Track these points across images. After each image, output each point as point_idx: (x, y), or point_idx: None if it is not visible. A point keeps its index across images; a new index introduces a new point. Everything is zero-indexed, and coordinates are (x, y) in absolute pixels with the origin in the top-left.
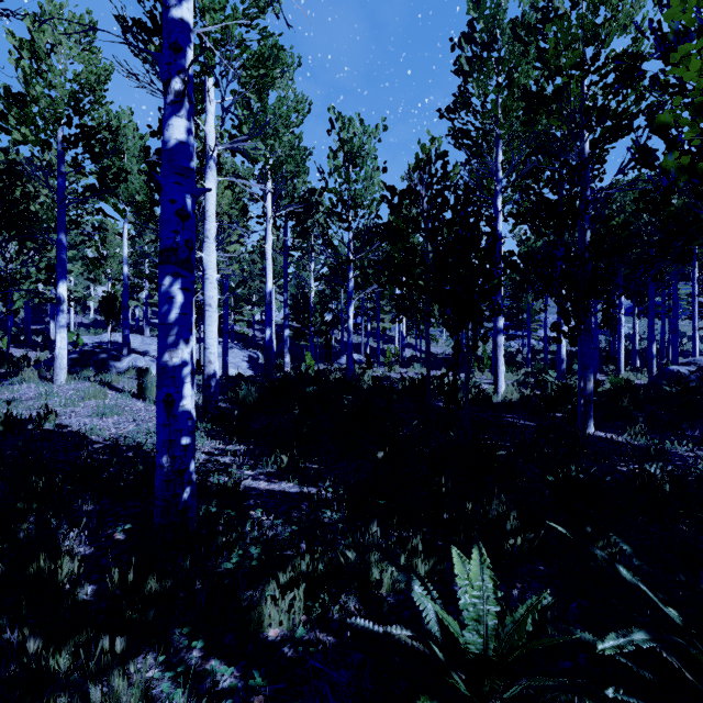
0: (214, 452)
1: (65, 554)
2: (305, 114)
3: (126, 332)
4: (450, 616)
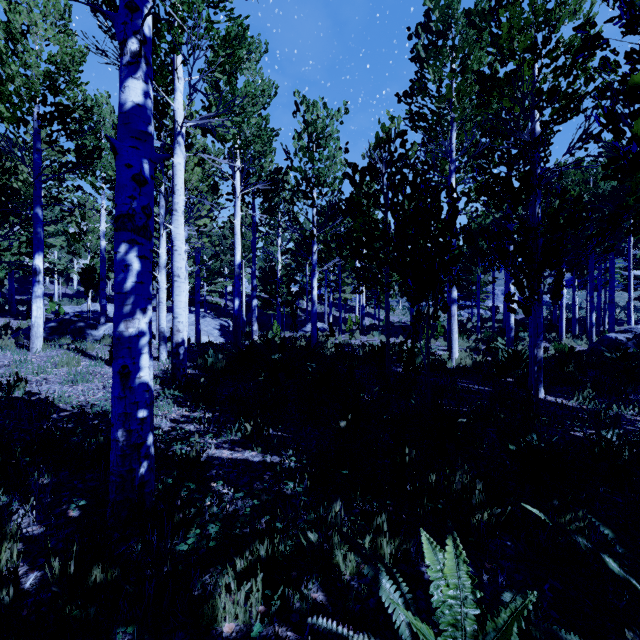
0: (180, 419)
1: (3, 541)
2: (272, 97)
3: (104, 302)
4: (424, 623)
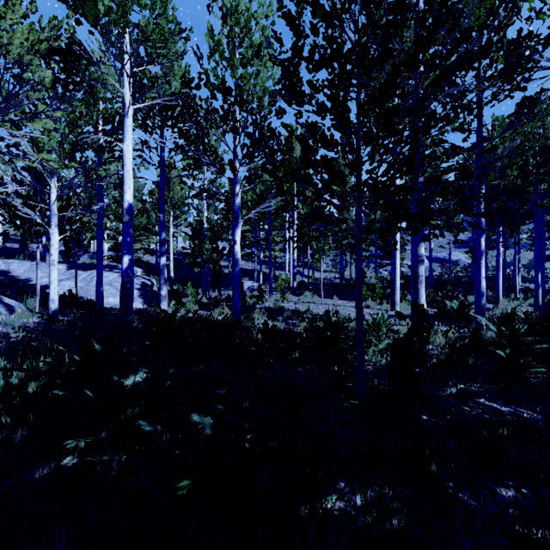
0: None
1: None
2: None
3: None
4: None
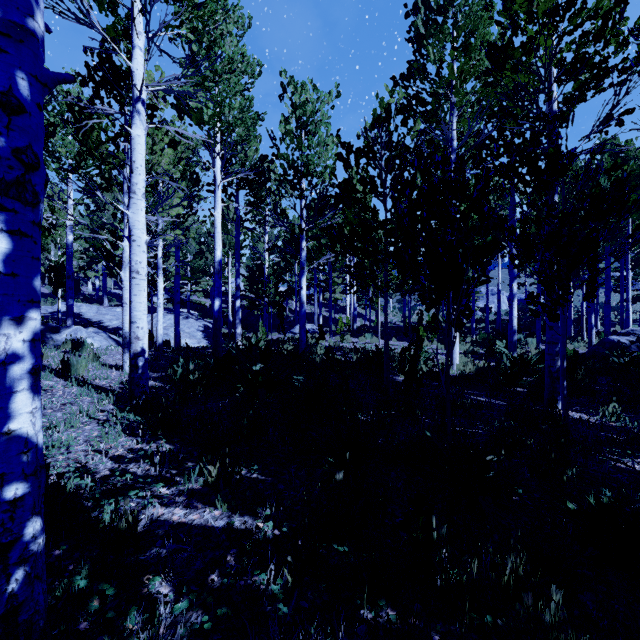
0: (127, 456)
1: None
2: (256, 77)
3: (71, 302)
4: None
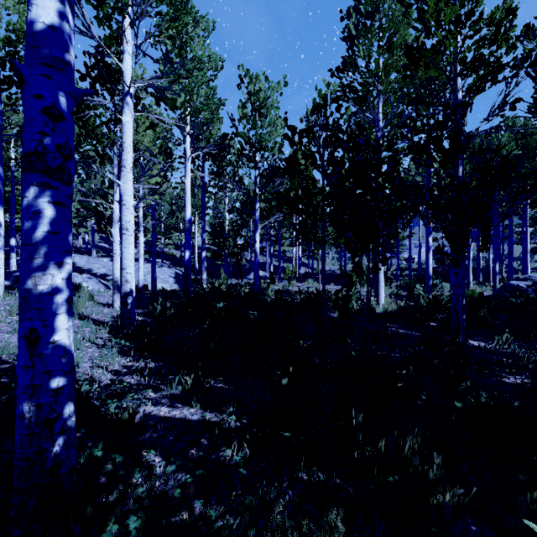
0: (122, 370)
1: None
2: (219, 70)
3: None
4: None
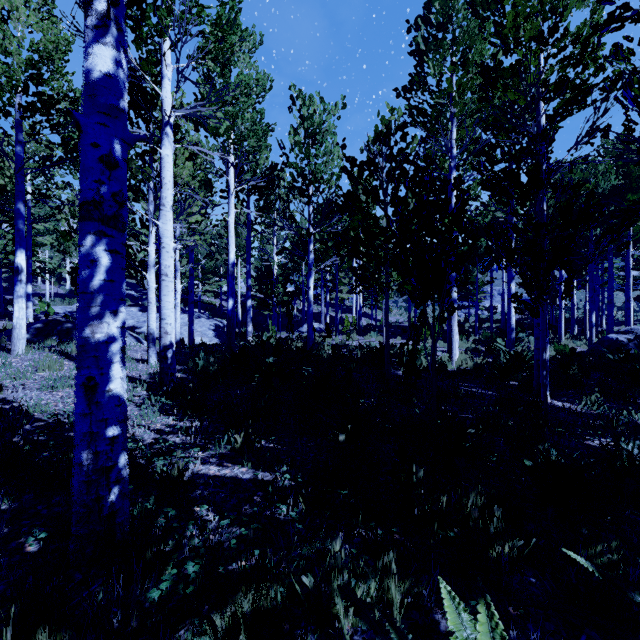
0: (165, 429)
1: None
2: (267, 91)
3: None
4: None
